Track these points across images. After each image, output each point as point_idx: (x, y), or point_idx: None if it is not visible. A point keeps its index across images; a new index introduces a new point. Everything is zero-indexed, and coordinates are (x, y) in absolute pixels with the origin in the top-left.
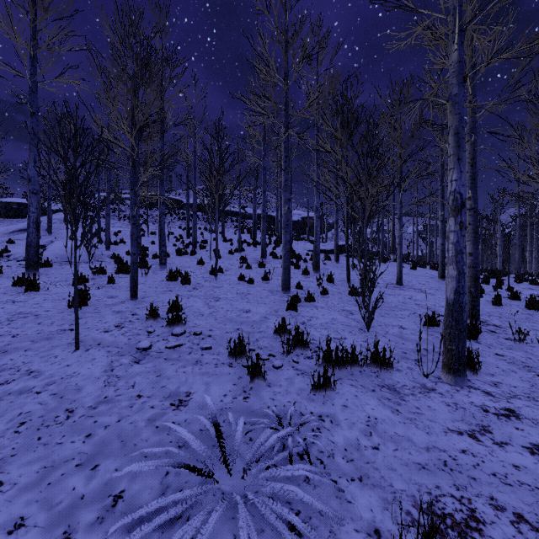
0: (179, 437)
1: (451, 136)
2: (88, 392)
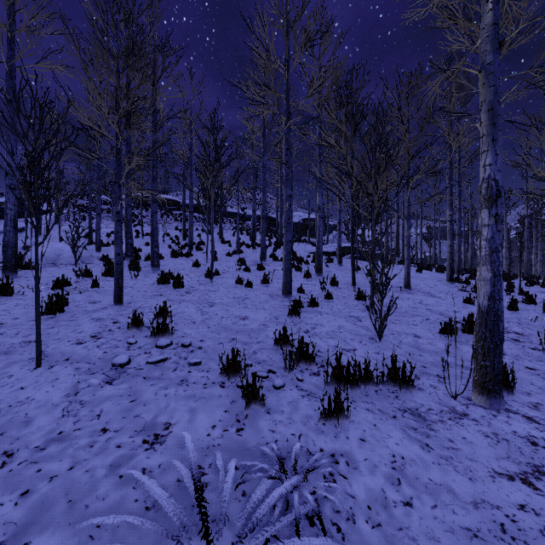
0: (149, 492)
1: (484, 112)
2: (38, 426)
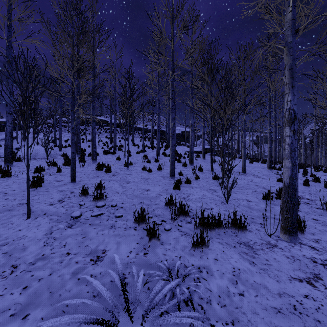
0: (95, 288)
1: (287, 70)
2: (30, 251)
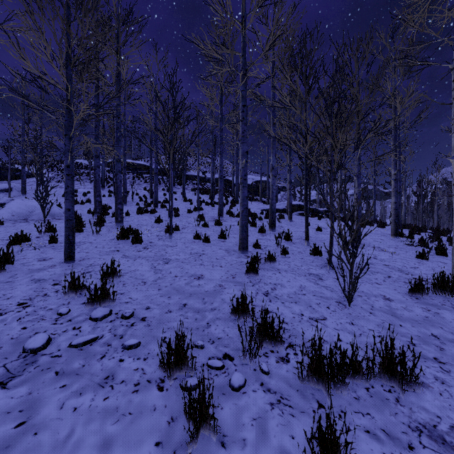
0: None
1: None
2: None
